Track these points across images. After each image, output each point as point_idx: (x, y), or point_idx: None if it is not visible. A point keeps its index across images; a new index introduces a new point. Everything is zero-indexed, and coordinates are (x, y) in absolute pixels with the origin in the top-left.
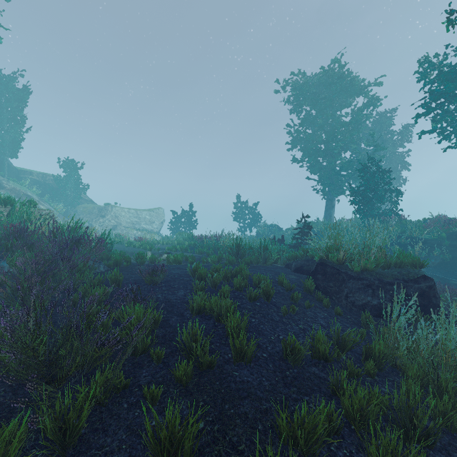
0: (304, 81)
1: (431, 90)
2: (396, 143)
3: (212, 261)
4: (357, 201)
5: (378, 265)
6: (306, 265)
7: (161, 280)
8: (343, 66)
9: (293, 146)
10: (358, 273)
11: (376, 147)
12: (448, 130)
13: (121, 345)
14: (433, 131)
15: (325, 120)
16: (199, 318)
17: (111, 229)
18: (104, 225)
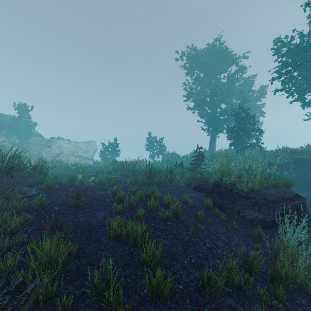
0: (196, 52)
1: (283, 61)
2: (255, 98)
3: (130, 182)
4: (232, 137)
5: (261, 187)
6: (202, 184)
7: (84, 202)
8: (222, 43)
9: (188, 98)
10: (247, 193)
11: (244, 100)
12: (292, 89)
13: (11, 307)
14: (283, 89)
15: (210, 81)
16: (116, 243)
17: (55, 156)
18: (50, 153)
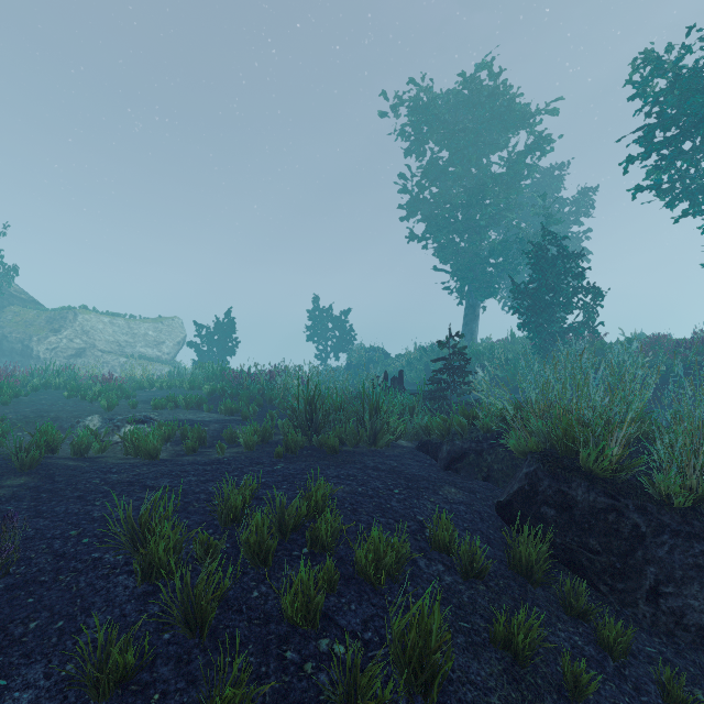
0: (431, 95)
1: (661, 109)
2: (566, 219)
3: (245, 445)
4: (527, 308)
5: None
6: (476, 451)
7: None
8: (496, 74)
9: (411, 213)
10: (683, 514)
11: (548, 218)
12: (675, 187)
13: None
14: (655, 186)
15: (466, 169)
16: None
17: (74, 356)
18: (58, 348)
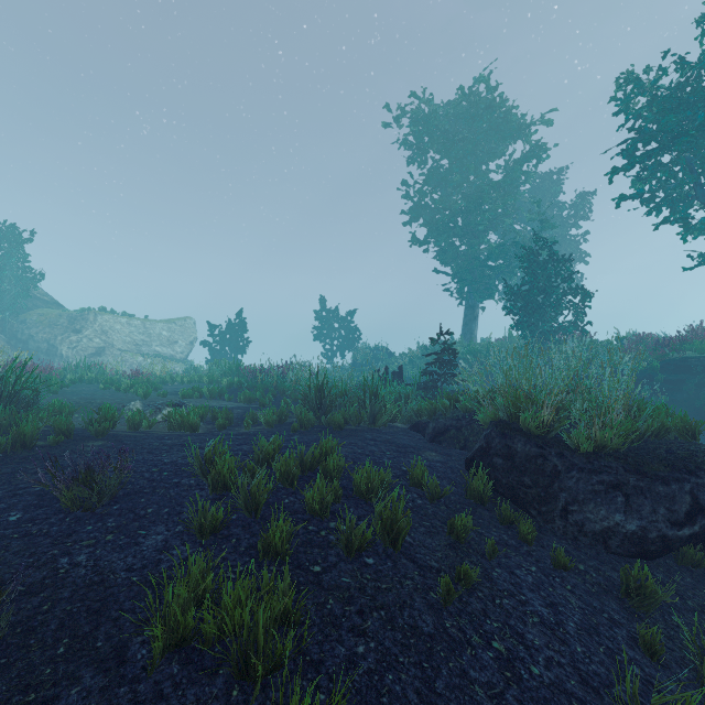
0: (432, 108)
1: (640, 126)
2: (565, 222)
3: (266, 422)
4: (519, 308)
5: (627, 437)
6: (456, 427)
7: (110, 495)
8: (493, 87)
9: (413, 218)
10: (588, 457)
11: (543, 223)
12: (658, 196)
13: None
14: (637, 195)
15: (465, 176)
16: (179, 665)
17: (94, 354)
18: (80, 347)
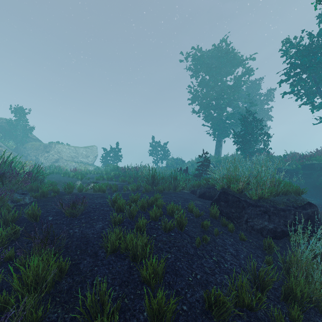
0: (201, 53)
1: (292, 62)
2: (262, 102)
3: (132, 189)
4: (239, 142)
5: (271, 194)
6: (208, 191)
7: (81, 212)
8: (228, 44)
9: (193, 102)
10: (256, 201)
11: (251, 104)
12: (301, 92)
13: None
14: (291, 92)
15: (216, 83)
16: (114, 257)
17: (54, 162)
18: (48, 158)
